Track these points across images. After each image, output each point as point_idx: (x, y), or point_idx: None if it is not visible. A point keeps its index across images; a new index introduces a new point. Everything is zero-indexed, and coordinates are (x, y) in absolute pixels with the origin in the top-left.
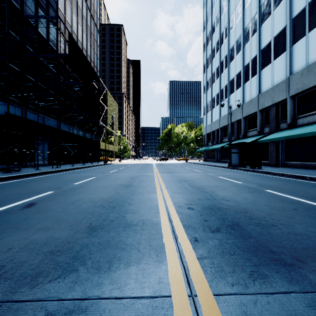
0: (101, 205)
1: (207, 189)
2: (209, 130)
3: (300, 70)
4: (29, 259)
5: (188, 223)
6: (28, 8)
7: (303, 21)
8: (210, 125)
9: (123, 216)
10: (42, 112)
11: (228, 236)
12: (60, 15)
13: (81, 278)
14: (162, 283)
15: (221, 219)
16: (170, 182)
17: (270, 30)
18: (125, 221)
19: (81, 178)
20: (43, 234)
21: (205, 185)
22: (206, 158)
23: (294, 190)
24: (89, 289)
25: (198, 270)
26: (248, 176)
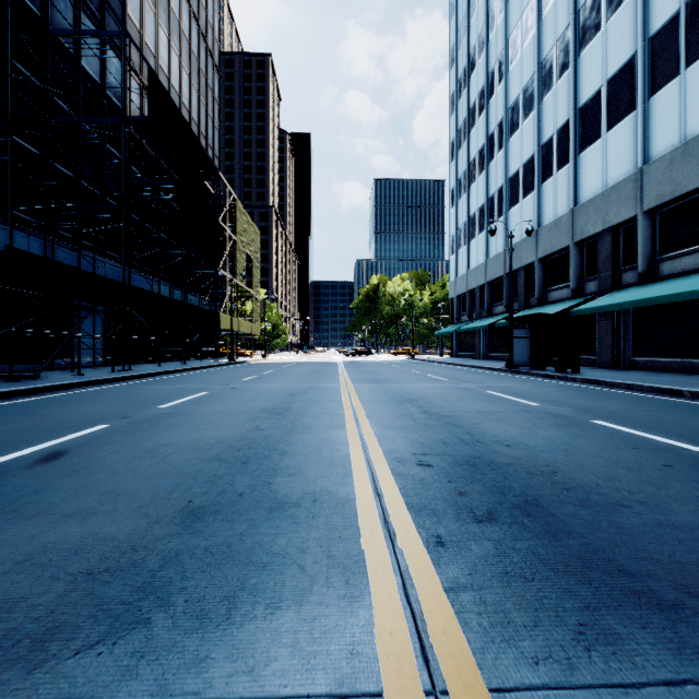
0: (218, 456)
1: (461, 420)
2: (463, 287)
3: (667, 154)
4: (34, 592)
5: (420, 501)
6: (58, 13)
7: (673, 43)
8: (465, 276)
9: (268, 483)
10: (89, 248)
11: (516, 532)
12: (131, 31)
13: (157, 643)
14: (358, 657)
15: (497, 491)
16: (377, 403)
17: (599, 65)
18: (272, 495)
19: (176, 395)
20: (75, 528)
21: (456, 411)
22: (456, 350)
23: (658, 421)
24: (175, 674)
25: (449, 621)
26: (551, 390)
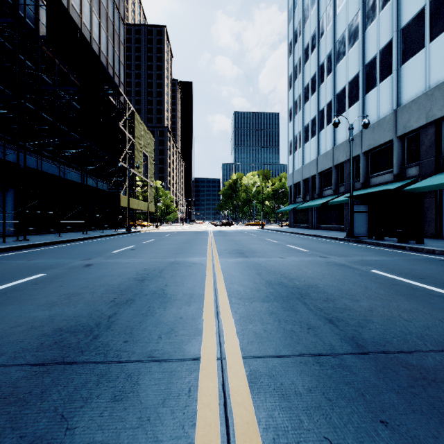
0: None
1: None
2: (299, 177)
3: None
4: None
5: None
6: None
7: None
8: (300, 169)
9: None
10: (0, 137)
11: None
12: None
13: None
14: None
15: None
16: (255, 305)
17: None
18: None
19: None
20: None
21: (413, 340)
22: (293, 223)
23: None
24: None
25: None
26: (440, 268)
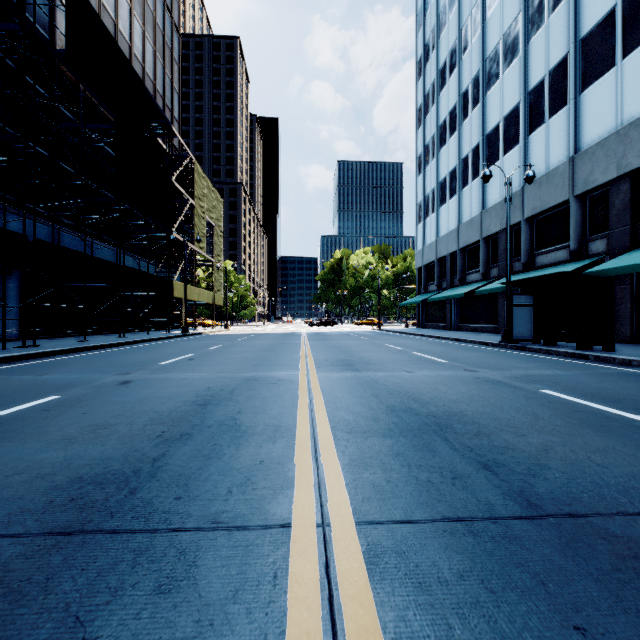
0: None
1: None
2: (431, 255)
3: None
4: None
5: None
6: None
7: None
8: (434, 244)
9: None
10: None
11: None
12: None
13: None
14: None
15: None
16: (371, 442)
17: None
18: None
19: None
20: None
21: (614, 496)
22: (423, 321)
23: None
24: None
25: None
26: None
